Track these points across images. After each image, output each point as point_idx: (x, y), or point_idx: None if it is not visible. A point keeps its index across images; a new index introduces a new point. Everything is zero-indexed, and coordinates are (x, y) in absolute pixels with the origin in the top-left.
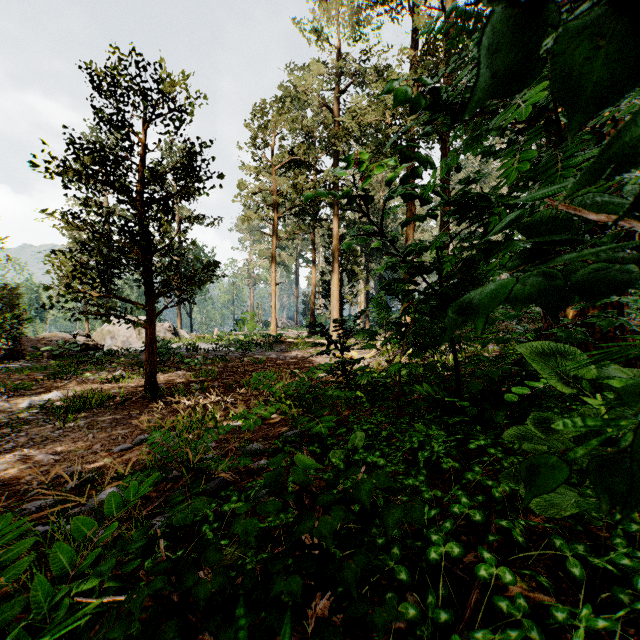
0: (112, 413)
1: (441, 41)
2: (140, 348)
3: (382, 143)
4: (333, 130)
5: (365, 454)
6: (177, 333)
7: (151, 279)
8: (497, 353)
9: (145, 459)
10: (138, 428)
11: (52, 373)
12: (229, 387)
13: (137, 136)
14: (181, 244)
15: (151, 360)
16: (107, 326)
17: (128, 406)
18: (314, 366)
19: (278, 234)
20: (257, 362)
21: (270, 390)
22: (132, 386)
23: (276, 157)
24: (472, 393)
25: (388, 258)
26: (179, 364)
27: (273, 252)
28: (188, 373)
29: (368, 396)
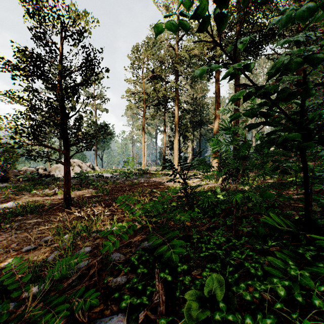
0: (38, 217)
1: (235, 6)
2: (73, 176)
3: (201, 66)
4: (175, 59)
5: (230, 317)
6: (94, 168)
7: (65, 134)
8: (277, 180)
9: (38, 261)
10: (48, 230)
11: (17, 190)
12: (114, 200)
13: (57, 48)
14: (97, 122)
15: (67, 184)
16: (57, 164)
17: (50, 212)
18: (165, 187)
19: (146, 116)
20: (133, 184)
21: (131, 210)
22: (58, 198)
23: (144, 74)
24: (320, 224)
25: (222, 109)
26: (90, 185)
27: (143, 125)
28: (93, 190)
29: (203, 211)
